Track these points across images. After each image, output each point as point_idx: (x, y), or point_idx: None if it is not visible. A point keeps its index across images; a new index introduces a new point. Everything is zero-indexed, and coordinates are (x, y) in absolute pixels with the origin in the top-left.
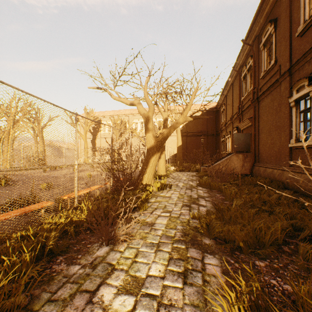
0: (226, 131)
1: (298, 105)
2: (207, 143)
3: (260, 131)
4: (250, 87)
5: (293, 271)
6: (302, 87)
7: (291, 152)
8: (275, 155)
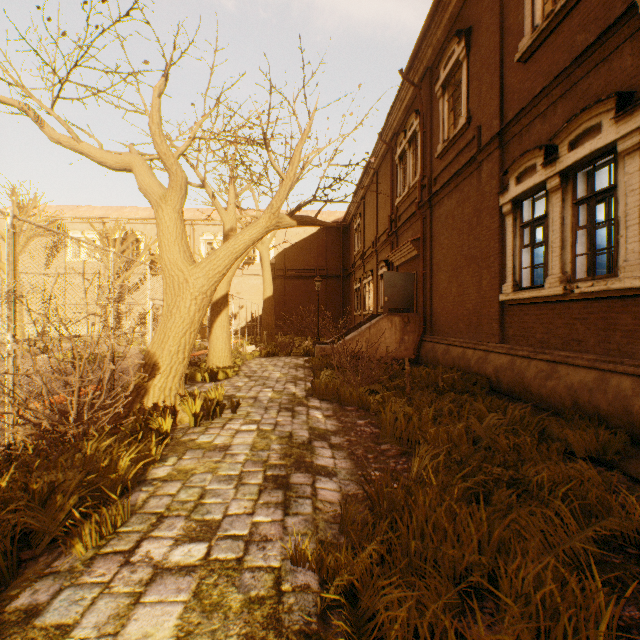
0: (365, 270)
1: (519, 210)
2: (327, 294)
3: (435, 269)
4: (413, 177)
5: None
6: (530, 171)
7: (503, 313)
8: (468, 319)
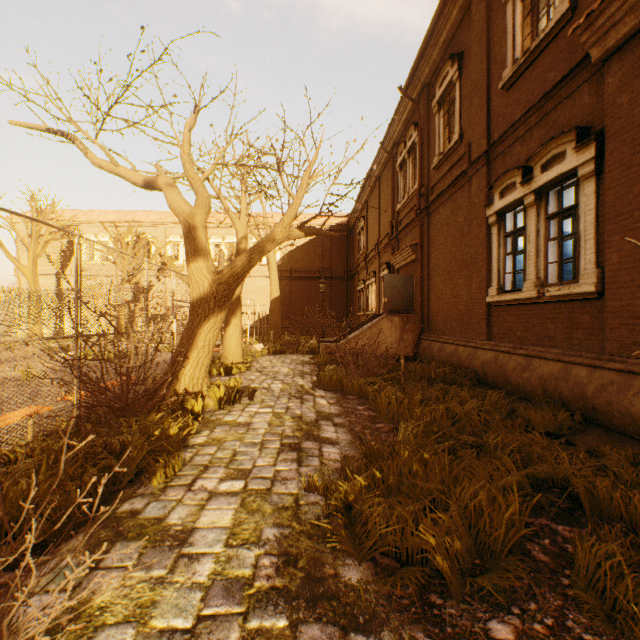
0: (368, 272)
1: (503, 221)
2: (331, 294)
3: (432, 272)
4: (413, 185)
5: None
6: (511, 187)
7: (489, 313)
8: (460, 319)
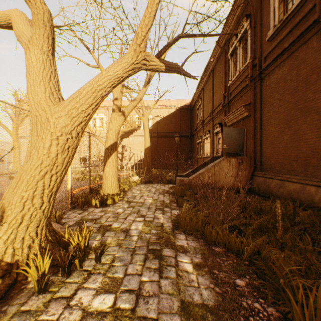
0: (204, 131)
1: None
2: (180, 146)
3: (265, 123)
4: (242, 64)
5: None
6: None
7: None
8: (304, 160)
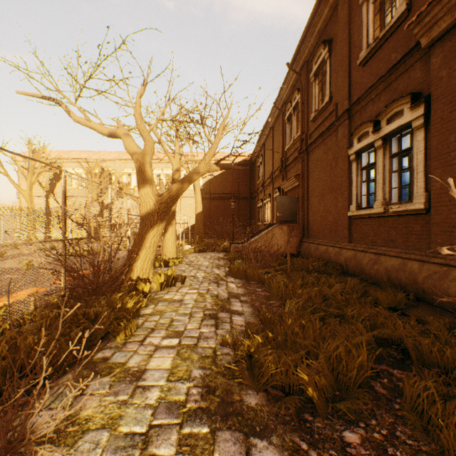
0: (265, 194)
1: (360, 158)
2: (239, 210)
3: (310, 194)
4: (296, 132)
5: (408, 444)
6: (366, 135)
7: (350, 223)
8: (330, 227)
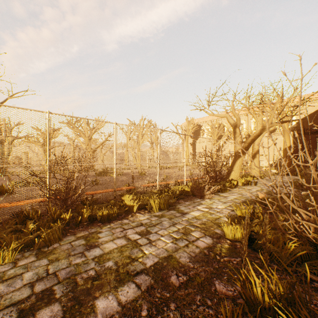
0: None
1: None
2: None
3: None
4: None
5: None
6: None
7: None
8: None
